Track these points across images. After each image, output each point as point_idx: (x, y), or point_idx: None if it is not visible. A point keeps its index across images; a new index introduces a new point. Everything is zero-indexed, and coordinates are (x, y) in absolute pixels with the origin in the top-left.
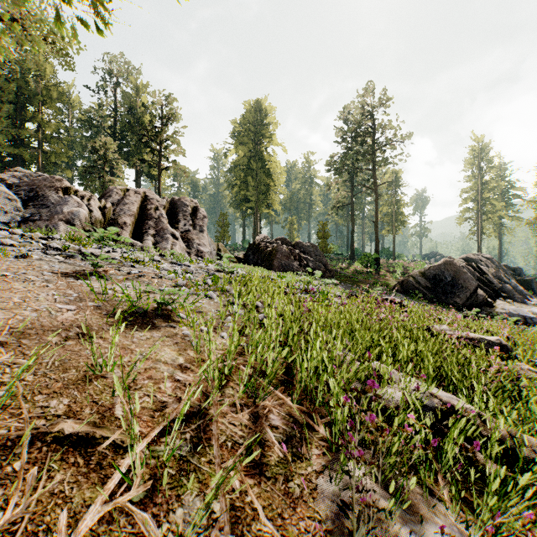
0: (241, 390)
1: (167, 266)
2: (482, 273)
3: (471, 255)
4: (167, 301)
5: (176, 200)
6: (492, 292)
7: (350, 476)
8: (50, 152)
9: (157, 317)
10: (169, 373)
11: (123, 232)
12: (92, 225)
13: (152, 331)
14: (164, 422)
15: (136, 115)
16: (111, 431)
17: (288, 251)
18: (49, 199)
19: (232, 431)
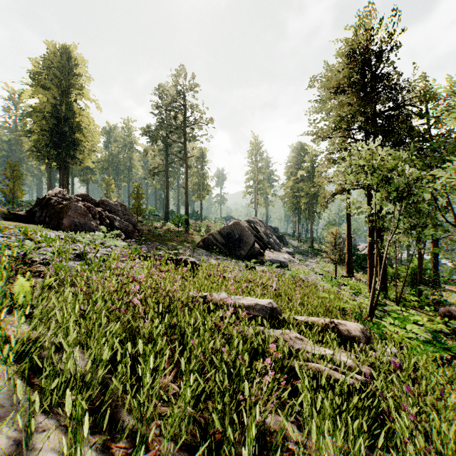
0: None
1: None
2: (258, 231)
3: (251, 218)
4: None
5: None
6: (263, 245)
7: None
8: None
9: None
10: None
11: None
12: None
13: None
14: None
15: None
16: None
17: (85, 208)
18: None
19: None
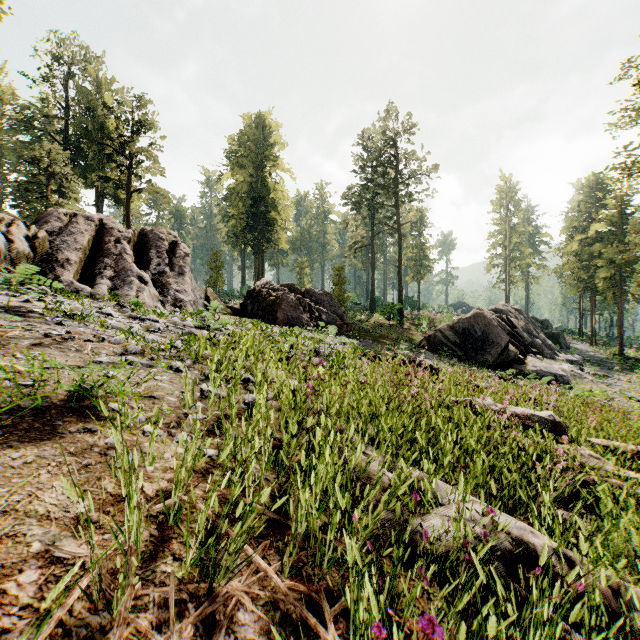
0: (188, 561)
1: (121, 322)
2: (513, 326)
3: (501, 306)
4: (90, 385)
5: (148, 231)
6: (523, 347)
7: None
8: None
9: (65, 414)
10: (42, 545)
11: (65, 272)
12: (13, 261)
13: (44, 443)
14: None
15: (96, 118)
16: None
17: (296, 300)
18: None
19: None
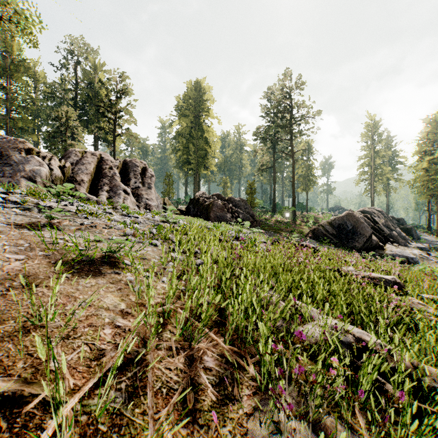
0: (178, 333)
1: (118, 217)
2: (375, 222)
3: (367, 208)
4: (113, 250)
5: (128, 161)
6: (382, 238)
7: (281, 432)
8: (18, 118)
9: (103, 264)
10: (109, 320)
11: (81, 188)
12: (52, 181)
13: (97, 277)
14: (99, 373)
15: (94, 89)
16: (42, 387)
17: (222, 205)
18: (12, 158)
19: (168, 377)
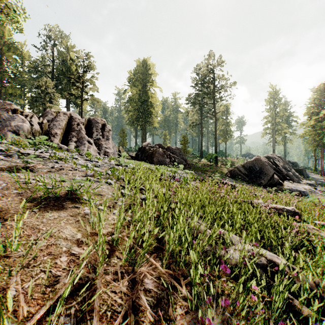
0: (123, 259)
1: (82, 162)
2: (276, 165)
3: (270, 155)
4: (75, 188)
5: (91, 119)
6: (282, 176)
7: None
8: (9, 87)
9: (66, 200)
10: (66, 248)
11: (55, 139)
12: (33, 134)
13: (60, 211)
14: (51, 300)
15: (67, 65)
16: None
17: (162, 152)
18: (1, 116)
19: (113, 299)
